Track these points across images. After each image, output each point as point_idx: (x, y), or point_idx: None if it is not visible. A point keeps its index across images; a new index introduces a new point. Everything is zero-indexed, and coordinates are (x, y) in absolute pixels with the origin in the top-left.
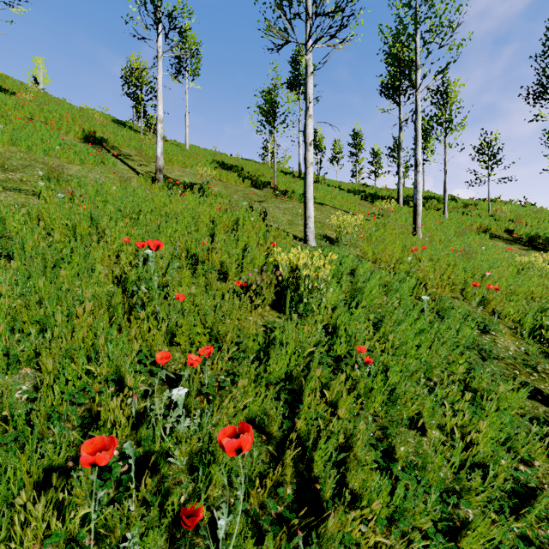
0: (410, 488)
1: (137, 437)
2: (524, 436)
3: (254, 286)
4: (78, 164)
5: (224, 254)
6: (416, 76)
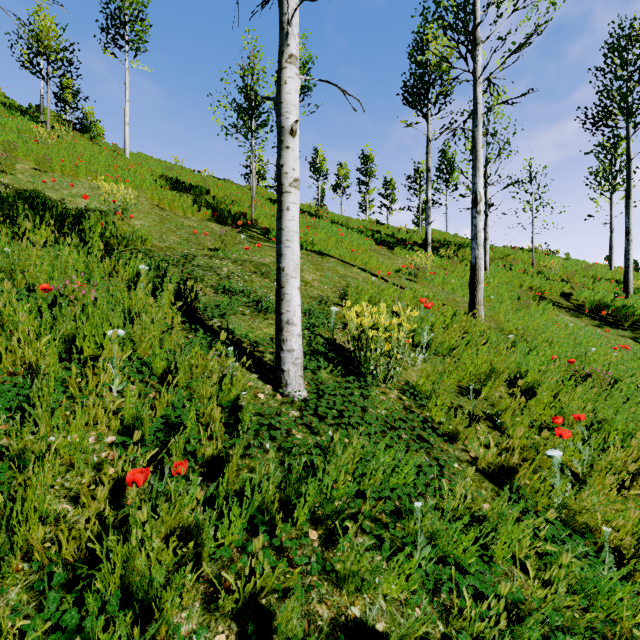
0: None
1: None
2: None
3: None
4: None
5: None
6: (475, 56)
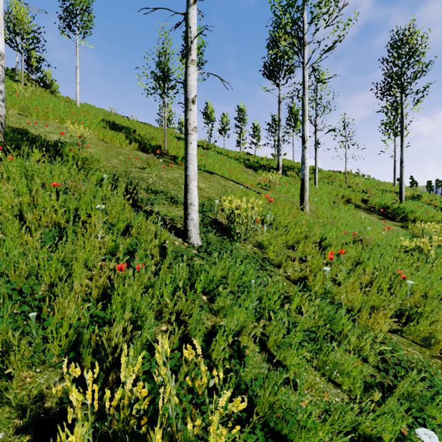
0: None
1: None
2: None
3: None
4: None
5: None
6: (303, 52)
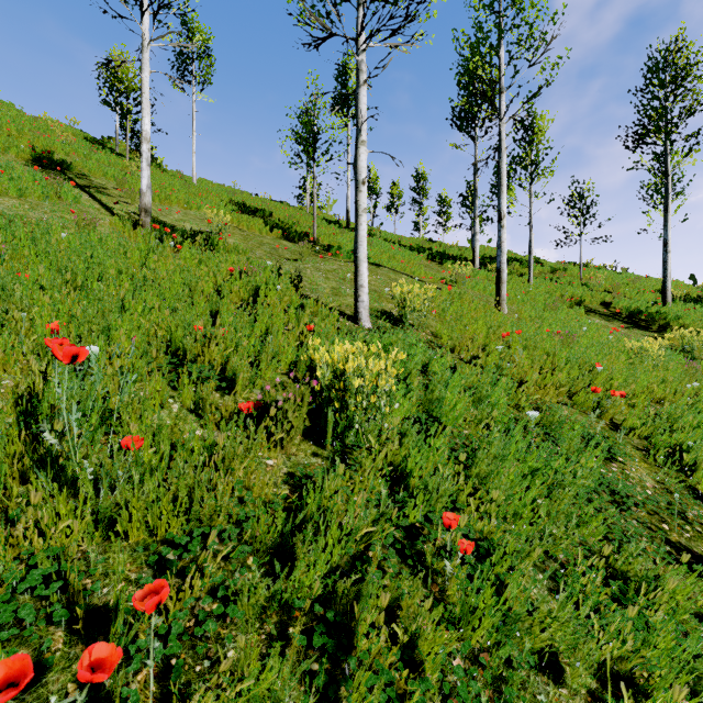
0: None
1: None
2: None
3: (273, 411)
4: (14, 196)
5: (230, 346)
6: (500, 102)
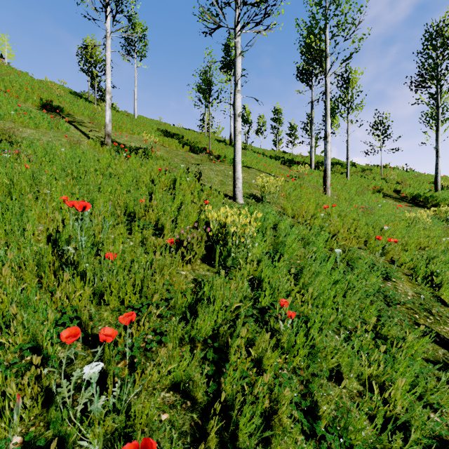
0: (333, 448)
1: (48, 417)
2: (433, 385)
3: (185, 243)
4: (32, 128)
5: (160, 211)
6: (326, 63)
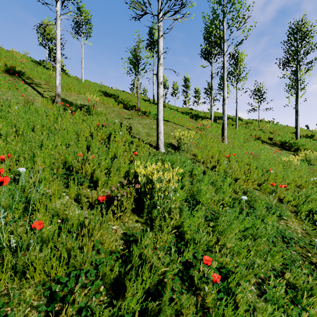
0: None
1: None
2: None
3: (115, 202)
4: None
5: (95, 164)
6: (223, 46)
